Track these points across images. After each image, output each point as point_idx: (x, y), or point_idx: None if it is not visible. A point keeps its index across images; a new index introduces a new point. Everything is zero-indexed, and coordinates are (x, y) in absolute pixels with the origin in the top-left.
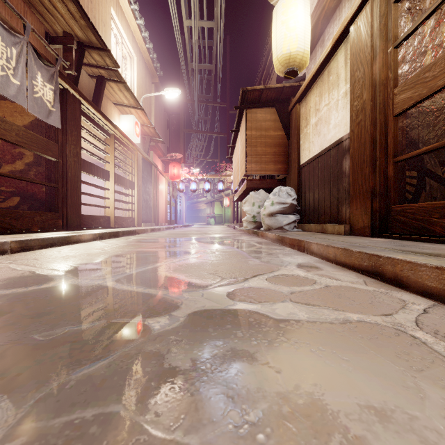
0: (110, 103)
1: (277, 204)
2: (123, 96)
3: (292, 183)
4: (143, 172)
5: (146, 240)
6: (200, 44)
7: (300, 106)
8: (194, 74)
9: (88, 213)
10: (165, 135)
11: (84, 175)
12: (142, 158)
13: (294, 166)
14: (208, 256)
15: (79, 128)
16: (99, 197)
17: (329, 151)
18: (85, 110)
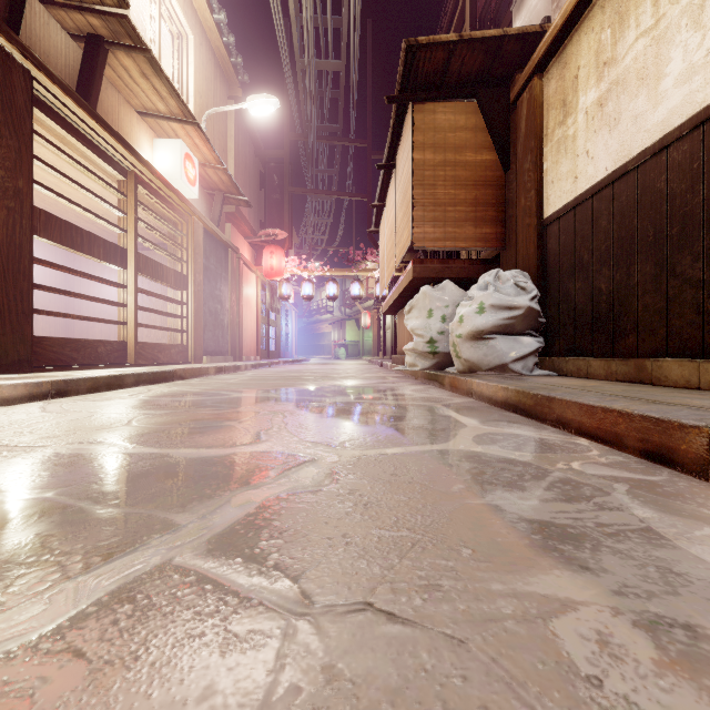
0: (129, 109)
1: (492, 309)
2: (153, 93)
3: (518, 266)
4: (208, 259)
5: (168, 400)
6: (318, 25)
7: (543, 82)
8: (307, 81)
9: (110, 337)
10: (256, 200)
11: (103, 267)
12: (206, 231)
13: (525, 225)
14: (296, 515)
15: (25, 133)
16: (96, 299)
17: (658, 154)
18: (49, 102)
